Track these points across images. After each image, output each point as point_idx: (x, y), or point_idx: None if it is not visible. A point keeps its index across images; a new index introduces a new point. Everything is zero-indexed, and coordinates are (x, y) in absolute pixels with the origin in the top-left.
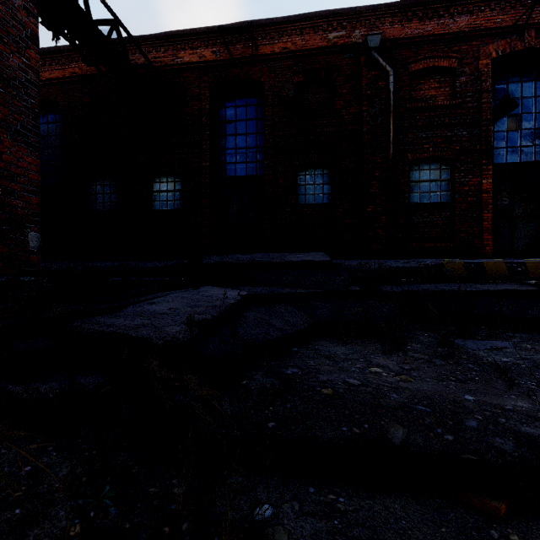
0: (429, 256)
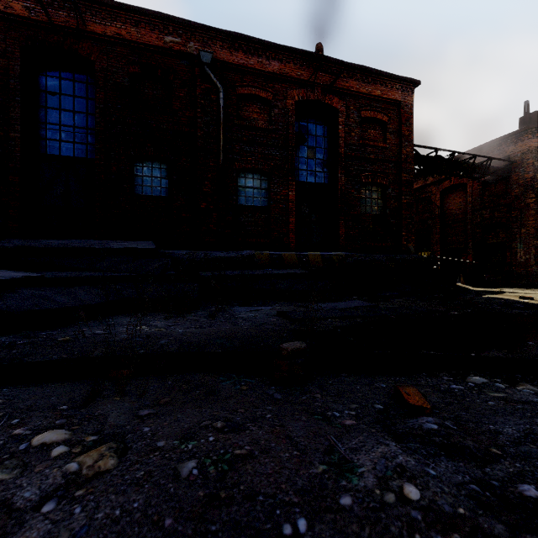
0: (252, 249)
